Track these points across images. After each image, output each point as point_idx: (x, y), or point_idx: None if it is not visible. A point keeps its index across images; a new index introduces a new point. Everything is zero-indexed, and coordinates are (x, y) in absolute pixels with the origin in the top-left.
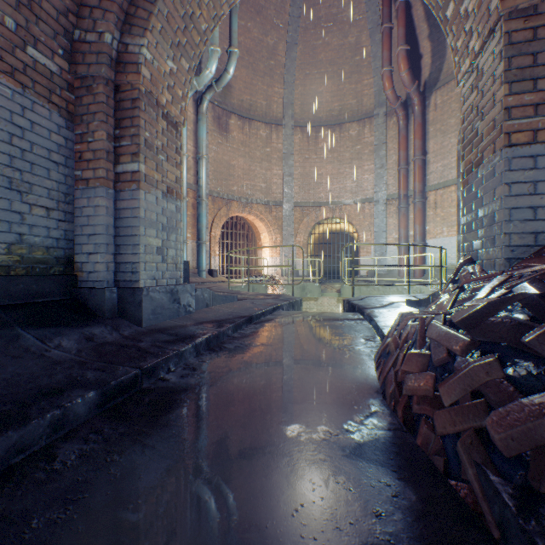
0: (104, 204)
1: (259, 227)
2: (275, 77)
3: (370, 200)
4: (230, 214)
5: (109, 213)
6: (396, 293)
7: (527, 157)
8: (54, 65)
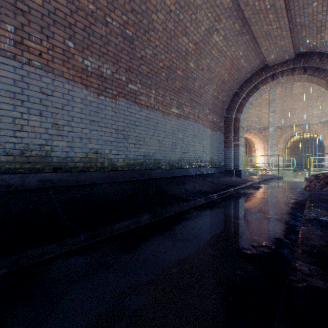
0: (231, 152)
1: (253, 141)
2: None
3: None
4: None
5: (232, 153)
6: None
7: None
8: (222, 124)
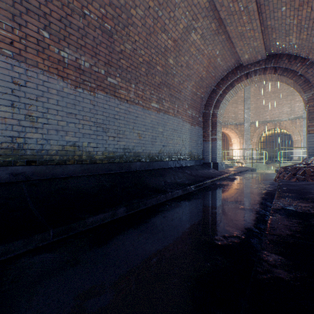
0: (209, 145)
1: (230, 136)
2: None
3: (299, 117)
4: None
5: (210, 147)
6: None
7: (313, 136)
8: (200, 119)
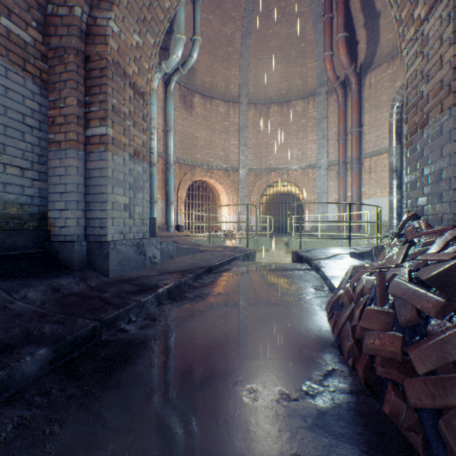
0: (74, 165)
1: (218, 189)
2: (232, 61)
3: (313, 166)
4: (194, 178)
5: (79, 173)
6: (336, 245)
7: None
8: (28, 36)
